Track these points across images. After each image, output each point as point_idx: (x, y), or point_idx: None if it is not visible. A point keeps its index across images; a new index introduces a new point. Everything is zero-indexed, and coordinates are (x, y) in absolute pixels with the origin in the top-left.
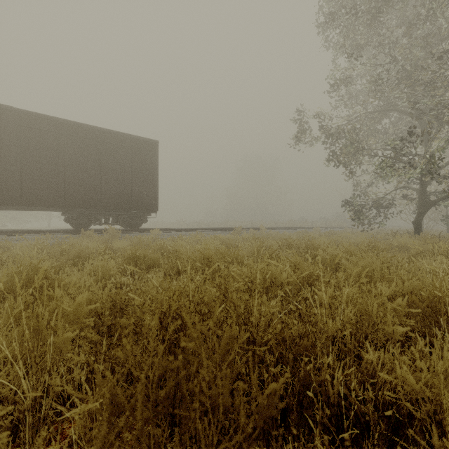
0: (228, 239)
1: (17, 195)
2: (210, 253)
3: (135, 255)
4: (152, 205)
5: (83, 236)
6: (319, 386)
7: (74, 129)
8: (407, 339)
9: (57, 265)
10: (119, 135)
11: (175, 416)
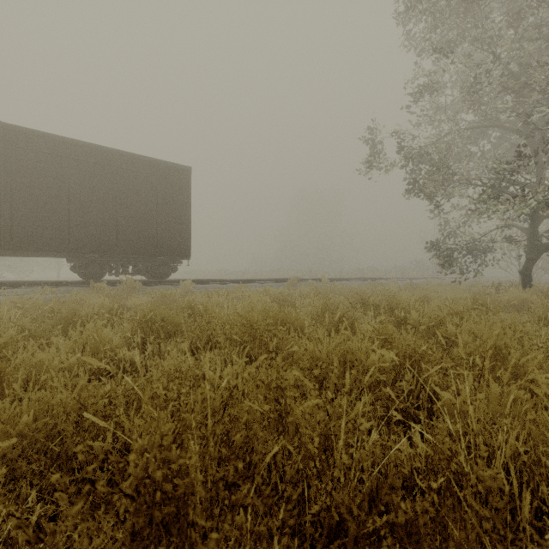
0: (281, 294)
1: (6, 236)
2: (255, 317)
3: (150, 317)
4: (183, 250)
5: (92, 289)
6: None
7: (81, 151)
8: None
9: (37, 333)
10: (141, 160)
11: None
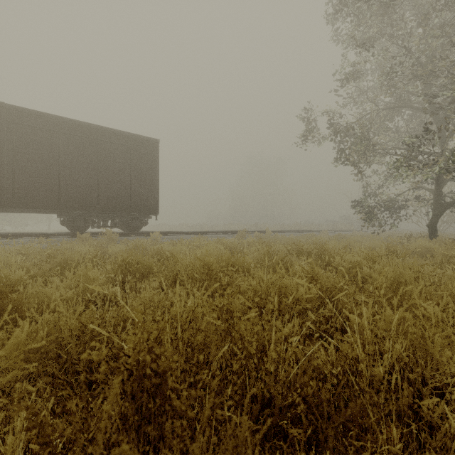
0: (232, 243)
1: (8, 196)
2: (211, 261)
3: (128, 261)
4: (152, 207)
5: (78, 239)
6: None
7: (69, 127)
8: None
9: (38, 273)
10: (118, 134)
11: None
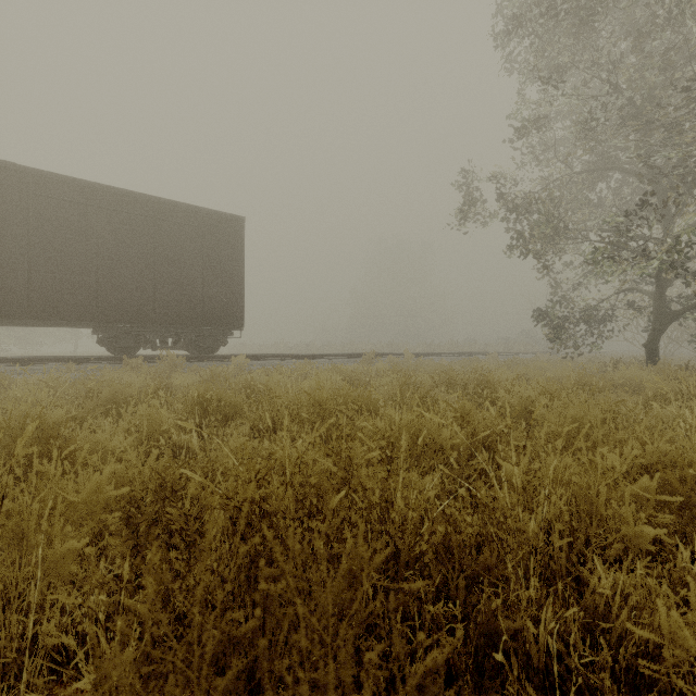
0: (354, 372)
1: (21, 302)
2: (323, 396)
3: (205, 397)
4: (235, 319)
5: (125, 366)
6: (512, 636)
7: (111, 199)
8: (658, 545)
9: (79, 414)
10: (183, 209)
11: (258, 691)
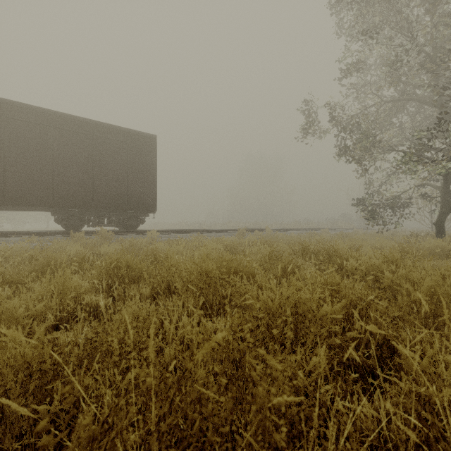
0: (232, 243)
1: None
2: (210, 266)
3: (117, 264)
4: (150, 205)
5: (72, 238)
6: None
7: (63, 121)
8: None
9: (14, 279)
10: (114, 129)
11: None
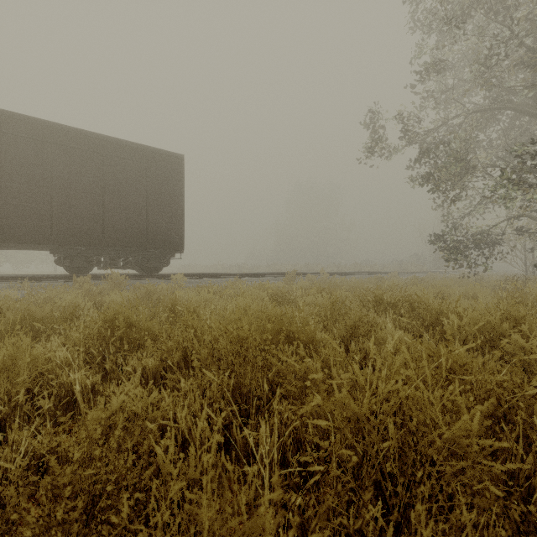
0: (279, 290)
1: None
2: (246, 331)
3: (114, 322)
4: (175, 242)
5: (75, 284)
6: None
7: (64, 136)
8: None
9: None
10: (129, 146)
11: None
